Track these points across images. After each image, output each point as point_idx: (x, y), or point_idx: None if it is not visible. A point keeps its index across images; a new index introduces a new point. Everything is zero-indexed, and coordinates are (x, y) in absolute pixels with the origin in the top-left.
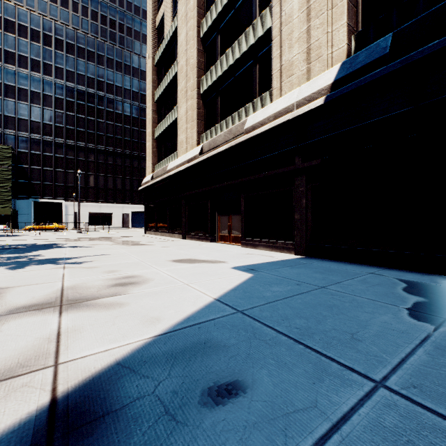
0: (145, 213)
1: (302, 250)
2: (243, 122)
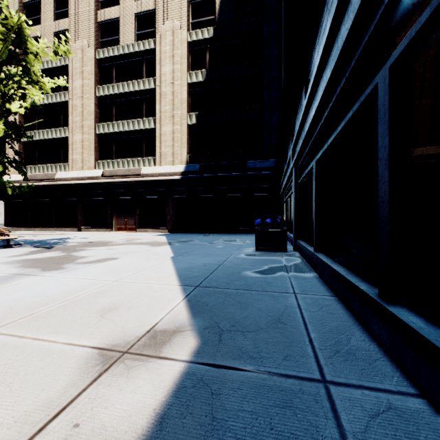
0: (5, 210)
1: (171, 230)
2: (139, 169)
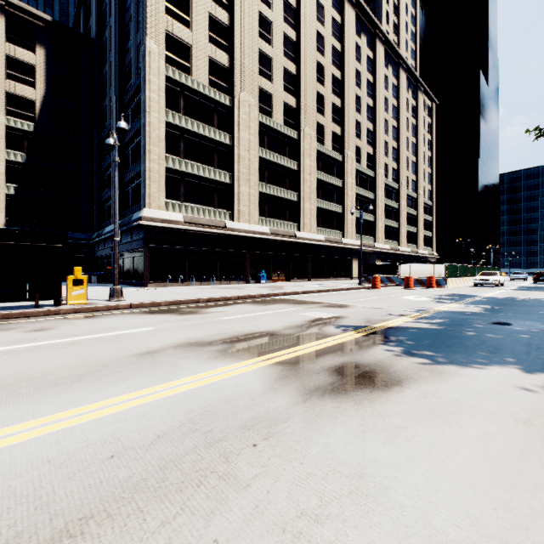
0: None
1: None
2: None
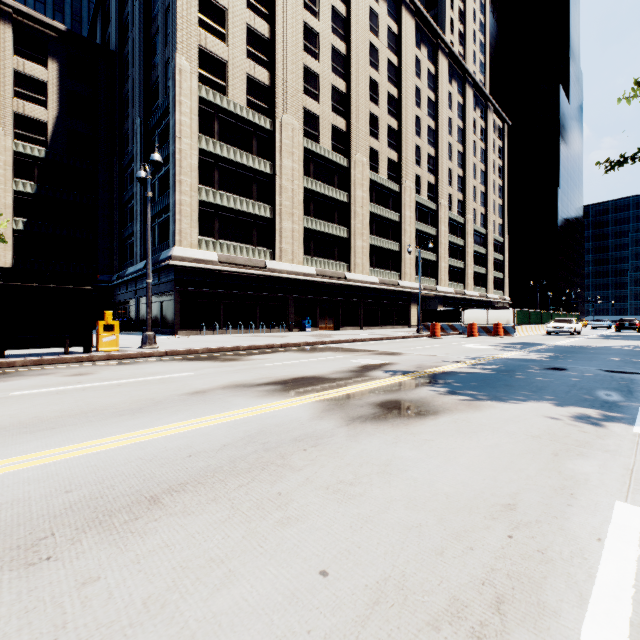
0: None
1: None
2: None
